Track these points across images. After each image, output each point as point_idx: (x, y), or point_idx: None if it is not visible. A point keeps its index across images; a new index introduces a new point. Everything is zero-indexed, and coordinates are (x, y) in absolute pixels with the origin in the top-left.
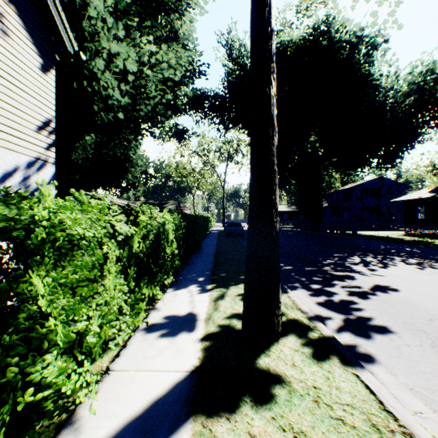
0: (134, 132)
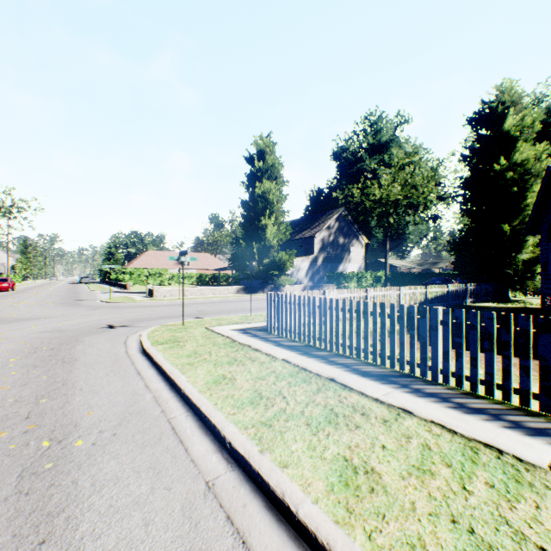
0: (391, 239)
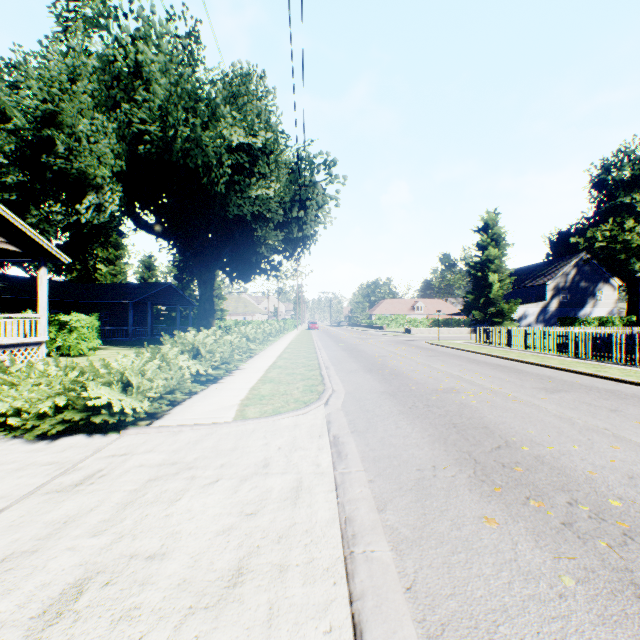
0: None
